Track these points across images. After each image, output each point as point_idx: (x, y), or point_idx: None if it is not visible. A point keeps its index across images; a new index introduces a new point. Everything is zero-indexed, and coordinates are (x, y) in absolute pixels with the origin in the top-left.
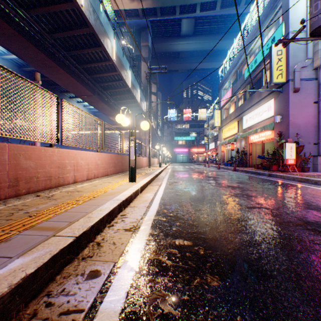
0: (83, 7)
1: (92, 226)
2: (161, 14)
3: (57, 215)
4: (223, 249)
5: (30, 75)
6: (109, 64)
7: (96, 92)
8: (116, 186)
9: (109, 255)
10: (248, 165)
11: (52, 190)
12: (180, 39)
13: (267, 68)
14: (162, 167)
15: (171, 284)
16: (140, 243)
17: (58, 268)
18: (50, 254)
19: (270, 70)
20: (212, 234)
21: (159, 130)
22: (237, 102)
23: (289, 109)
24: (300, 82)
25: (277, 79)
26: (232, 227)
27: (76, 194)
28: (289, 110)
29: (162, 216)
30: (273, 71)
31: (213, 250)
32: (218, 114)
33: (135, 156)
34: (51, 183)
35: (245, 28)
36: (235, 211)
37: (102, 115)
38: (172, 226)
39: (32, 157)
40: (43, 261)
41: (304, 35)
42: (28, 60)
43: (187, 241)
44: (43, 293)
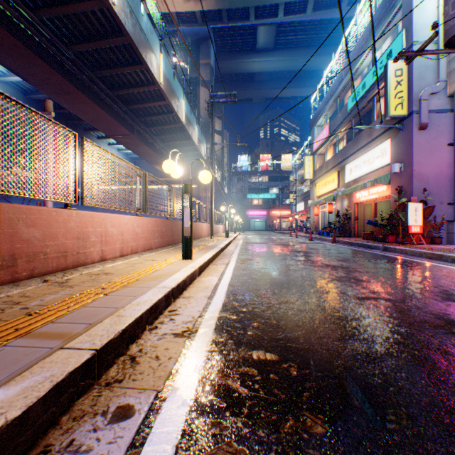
0: (115, 7)
1: (122, 332)
2: (228, 19)
3: (70, 313)
4: (328, 367)
5: (40, 106)
6: (153, 90)
7: (135, 129)
8: (162, 265)
9: (149, 378)
10: (353, 234)
11: (68, 272)
12: (255, 55)
13: (380, 95)
14: (229, 237)
15: (248, 431)
16: (197, 357)
17: (65, 404)
18: (52, 381)
19: (385, 99)
20: (309, 342)
21: (225, 184)
22: (337, 144)
23: (412, 154)
24: (428, 114)
25: (395, 111)
26: (338, 331)
27: (104, 278)
28: (413, 155)
29: (231, 313)
30: (389, 99)
31: (312, 369)
32: (310, 161)
33: (190, 221)
34: (66, 261)
35: (347, 39)
36: (340, 304)
37: (144, 162)
38: (247, 328)
39: (38, 224)
40: (39, 394)
41: (434, 48)
42: (37, 84)
43: (271, 354)
44: (38, 448)
